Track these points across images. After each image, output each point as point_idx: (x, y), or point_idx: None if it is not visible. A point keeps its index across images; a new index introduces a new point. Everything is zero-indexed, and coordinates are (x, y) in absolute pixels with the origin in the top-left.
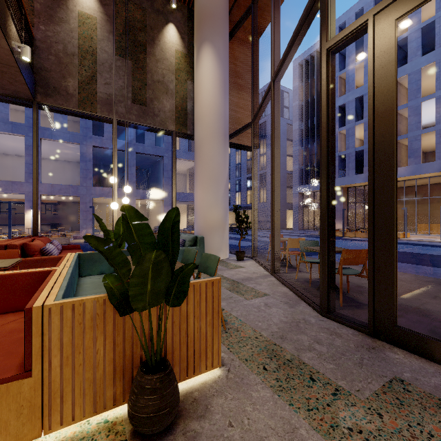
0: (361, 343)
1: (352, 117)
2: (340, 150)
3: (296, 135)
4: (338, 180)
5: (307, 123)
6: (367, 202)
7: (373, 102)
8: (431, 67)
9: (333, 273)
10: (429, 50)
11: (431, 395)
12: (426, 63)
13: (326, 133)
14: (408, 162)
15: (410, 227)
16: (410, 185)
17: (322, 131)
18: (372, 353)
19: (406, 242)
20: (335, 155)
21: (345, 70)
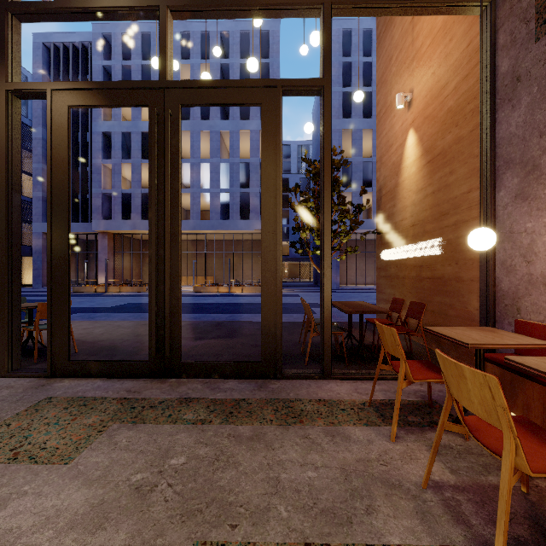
0: (33, 386)
1: (119, 152)
2: (105, 187)
3: (39, 146)
4: (102, 223)
5: None
6: (137, 252)
7: (52, 167)
8: (188, 134)
9: (17, 328)
10: (188, 118)
11: (68, 397)
12: (185, 129)
13: (6, 179)
14: None
15: None
16: None
17: (2, 176)
18: (39, 389)
19: None
20: (99, 191)
21: None
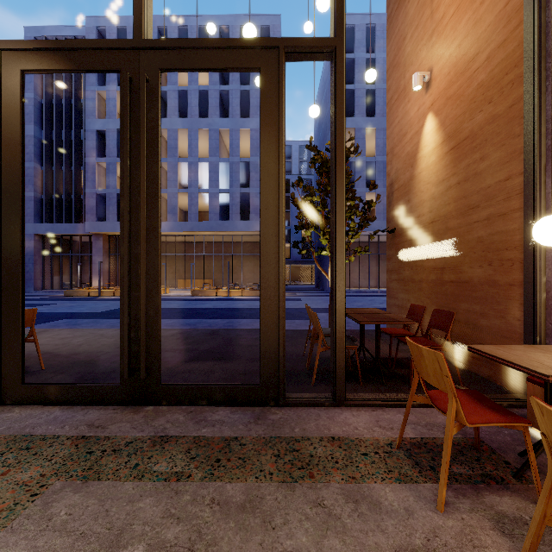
0: None
1: (114, 150)
2: (99, 187)
3: (31, 144)
4: (96, 224)
5: (51, 134)
6: None
7: (0, 145)
8: (186, 133)
9: None
10: (186, 116)
11: (10, 436)
12: (182, 127)
13: None
14: (168, 217)
15: (173, 283)
16: (173, 240)
17: None
18: None
19: (162, 298)
20: (93, 191)
21: (105, 89)
